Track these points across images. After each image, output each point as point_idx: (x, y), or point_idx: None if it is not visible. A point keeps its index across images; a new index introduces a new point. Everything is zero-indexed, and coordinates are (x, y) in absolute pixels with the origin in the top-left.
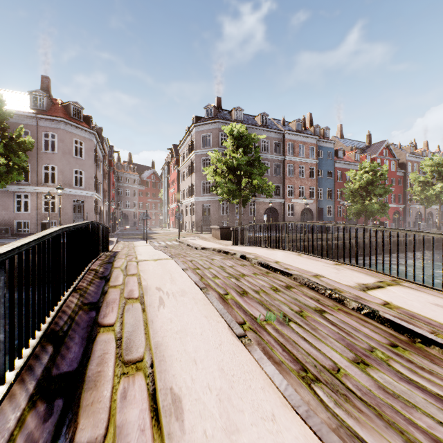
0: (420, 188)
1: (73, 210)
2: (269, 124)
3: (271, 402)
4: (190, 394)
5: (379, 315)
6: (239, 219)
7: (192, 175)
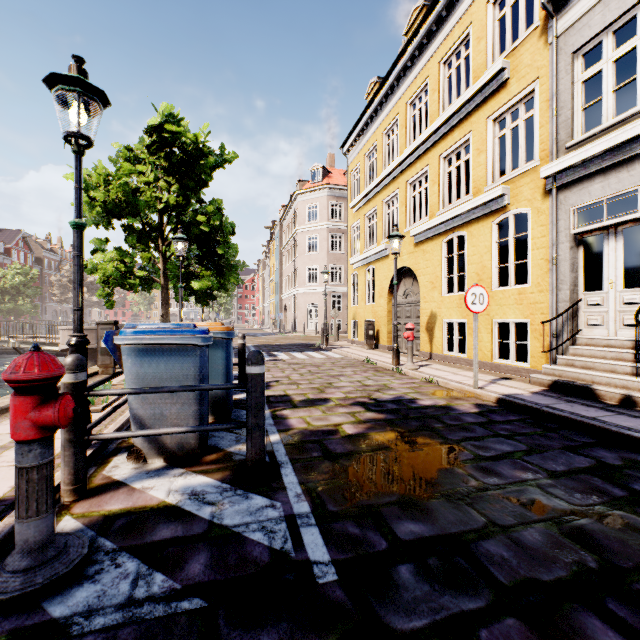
0: (62, 290)
1: None
2: None
3: None
4: None
5: None
6: None
7: None
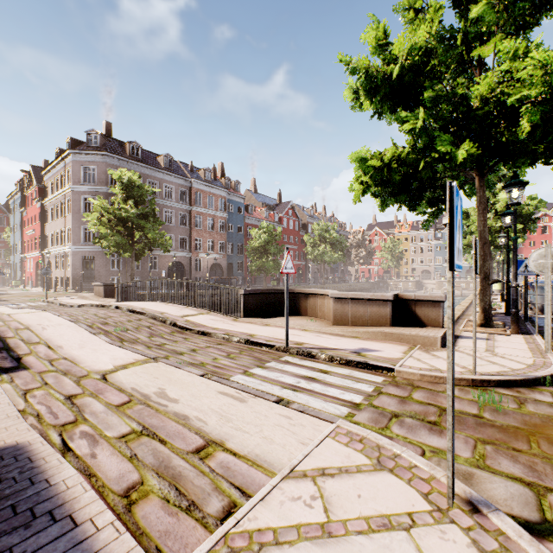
0: (311, 248)
1: None
2: (175, 167)
3: (101, 343)
4: (66, 345)
5: (176, 324)
6: (131, 275)
7: (67, 216)
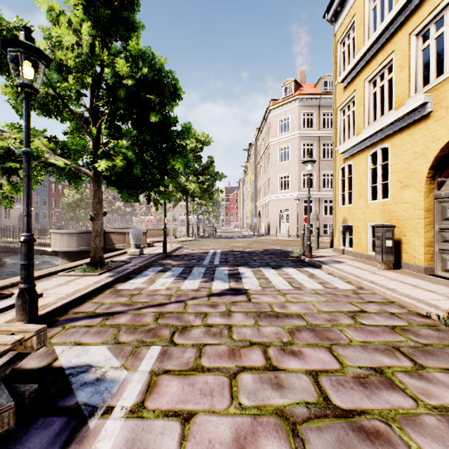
0: (108, 204)
1: None
2: None
3: None
4: None
5: None
6: None
7: None
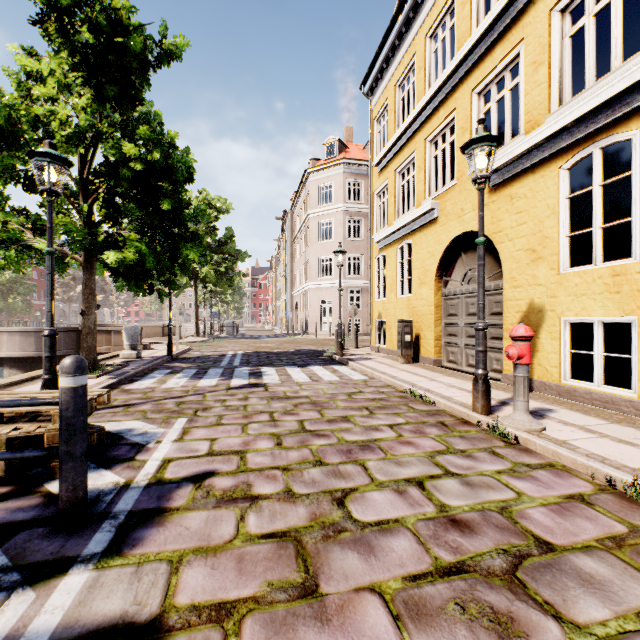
0: (64, 288)
1: None
2: None
3: None
4: None
5: None
6: None
7: None
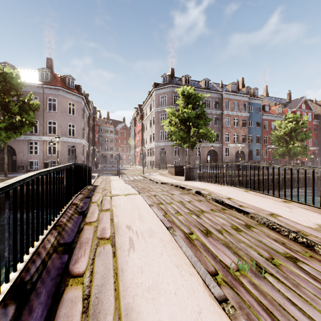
0: None
1: (67, 153)
2: (210, 87)
3: None
4: None
5: None
6: (188, 159)
7: (152, 126)
